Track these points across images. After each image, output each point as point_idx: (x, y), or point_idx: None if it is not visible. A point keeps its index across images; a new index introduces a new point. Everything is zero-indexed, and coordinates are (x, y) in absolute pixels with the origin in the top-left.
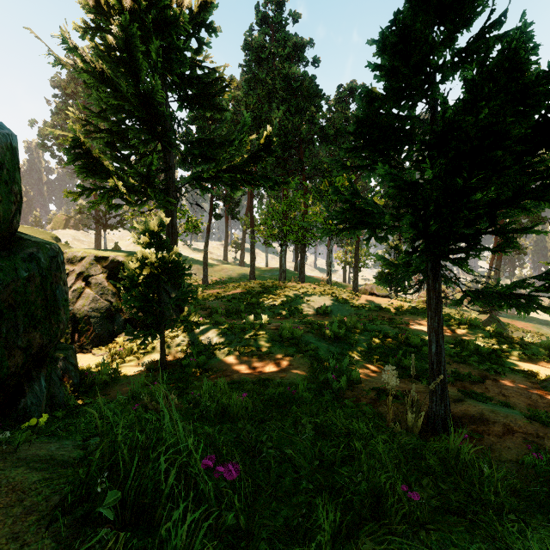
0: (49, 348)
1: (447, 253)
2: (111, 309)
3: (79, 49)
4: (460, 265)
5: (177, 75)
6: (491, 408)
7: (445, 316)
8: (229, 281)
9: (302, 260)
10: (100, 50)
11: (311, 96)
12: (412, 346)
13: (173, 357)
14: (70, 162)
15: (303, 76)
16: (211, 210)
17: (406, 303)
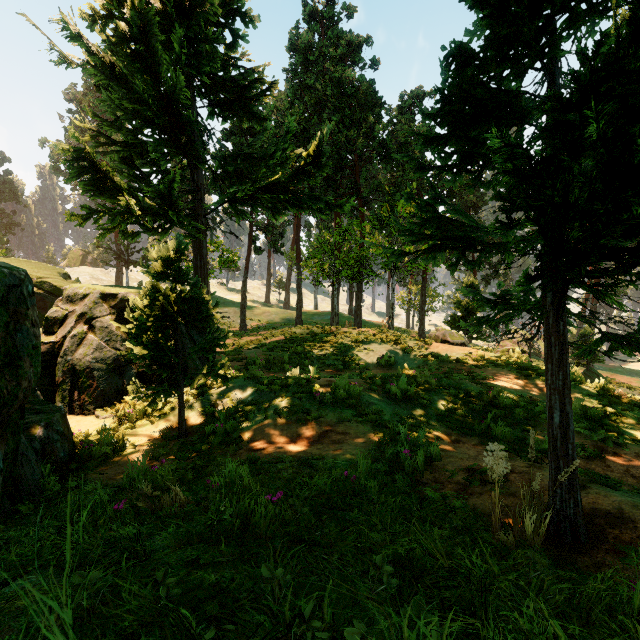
0: (4, 415)
1: (582, 278)
2: (120, 360)
3: (83, 37)
4: (601, 295)
5: (207, 75)
6: (631, 500)
7: (538, 369)
8: (272, 326)
9: (358, 302)
10: (112, 43)
11: (369, 105)
12: (501, 408)
13: (196, 420)
14: (72, 178)
15: (360, 81)
16: (250, 243)
17: (488, 353)
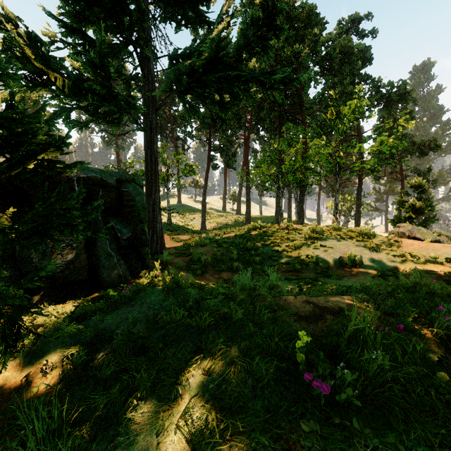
0: None
1: None
2: None
3: None
4: None
5: None
6: None
7: None
8: (226, 227)
9: (300, 204)
10: None
11: (312, 24)
12: None
13: (53, 376)
14: None
15: (302, 7)
16: (209, 160)
17: None
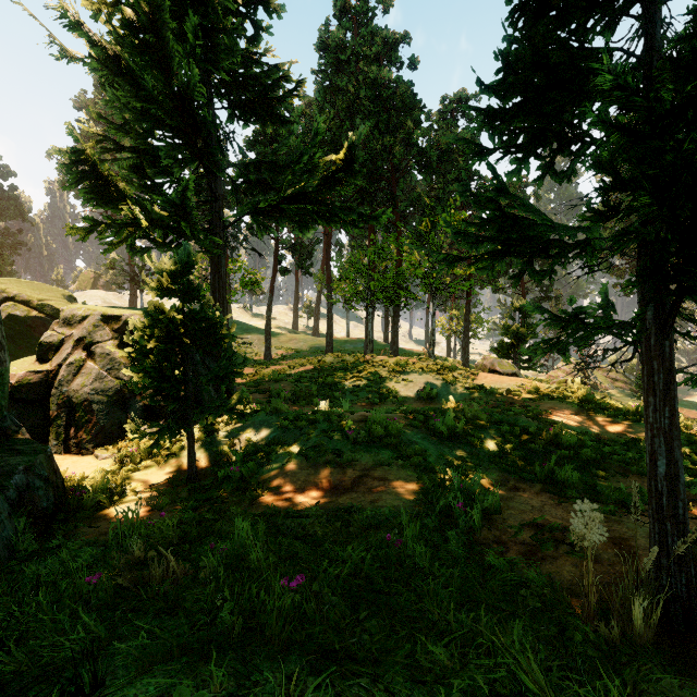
0: None
1: None
2: (123, 391)
3: (84, 25)
4: None
5: (226, 73)
6: None
7: (603, 403)
8: (299, 355)
9: (394, 327)
10: (119, 35)
11: (407, 108)
12: (564, 448)
13: (209, 461)
14: (71, 185)
15: (397, 83)
16: (276, 263)
17: (543, 384)
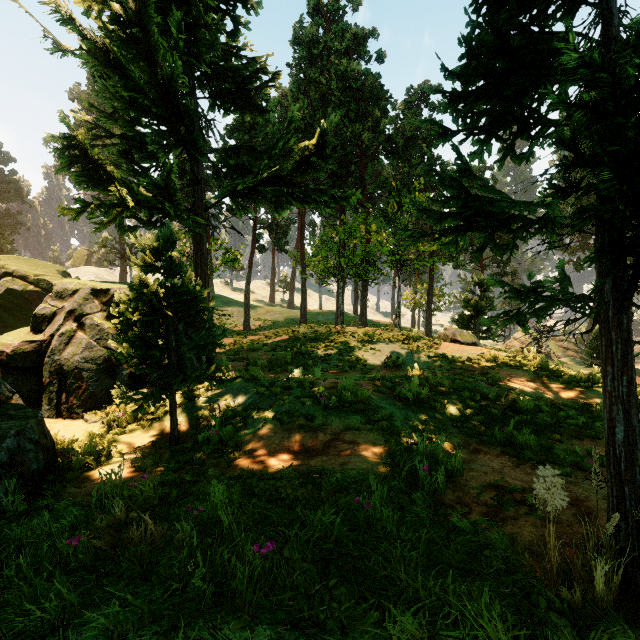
0: None
1: None
2: (111, 360)
3: (75, 20)
4: None
5: (207, 65)
6: None
7: (557, 370)
8: (276, 326)
9: (363, 300)
10: (108, 30)
11: (375, 98)
12: (522, 413)
13: (190, 425)
14: (63, 168)
15: (365, 75)
16: (254, 241)
17: (501, 353)
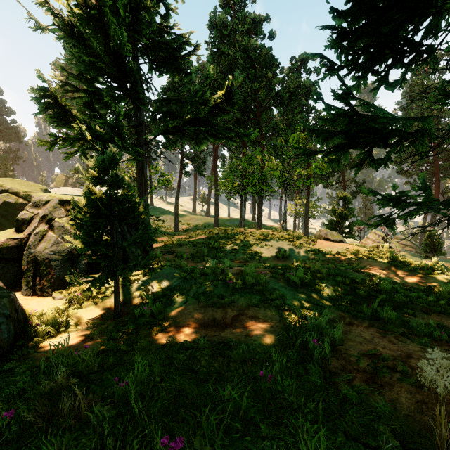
0: None
1: None
2: (73, 252)
3: (49, 3)
4: None
5: (147, 39)
6: None
7: (405, 261)
8: (197, 229)
9: (259, 210)
10: (74, 13)
11: (268, 65)
12: (382, 293)
13: (131, 302)
14: (40, 112)
15: (261, 48)
16: (181, 168)
17: (362, 248)
